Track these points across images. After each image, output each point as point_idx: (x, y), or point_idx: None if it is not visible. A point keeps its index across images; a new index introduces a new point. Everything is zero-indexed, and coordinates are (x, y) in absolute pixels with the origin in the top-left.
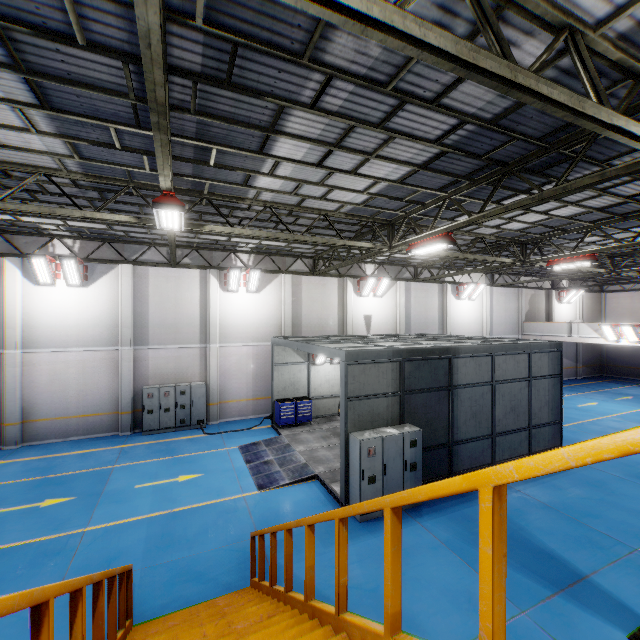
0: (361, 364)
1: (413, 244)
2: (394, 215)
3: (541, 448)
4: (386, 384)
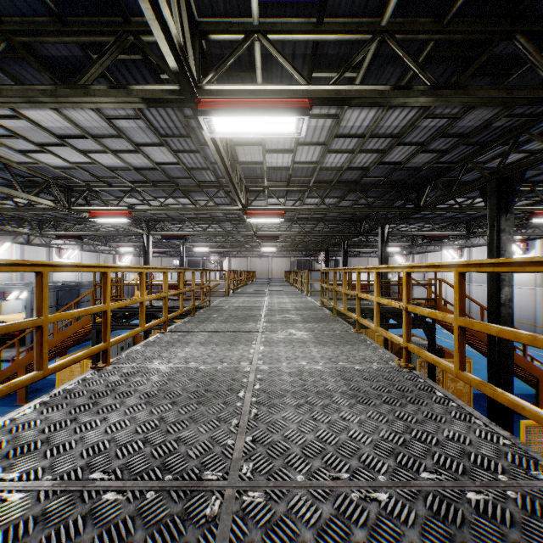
0: None
1: (59, 236)
2: (45, 218)
3: None
4: (51, 302)
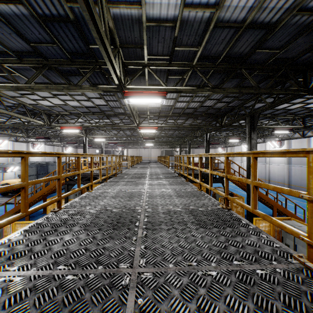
0: (28, 168)
1: (37, 137)
2: (30, 128)
3: None
4: (34, 172)
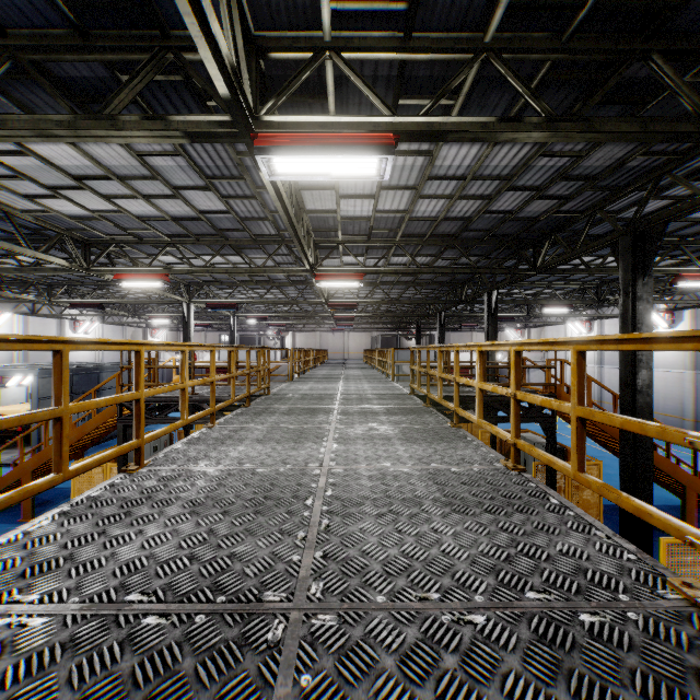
0: (48, 378)
1: (74, 304)
2: (56, 281)
3: None
4: None
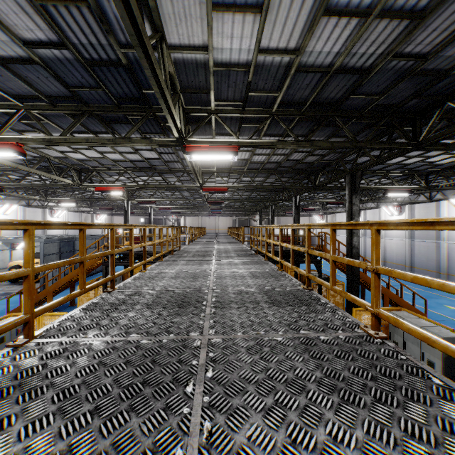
0: (48, 243)
1: (60, 201)
2: (50, 188)
3: (99, 270)
4: (56, 250)
